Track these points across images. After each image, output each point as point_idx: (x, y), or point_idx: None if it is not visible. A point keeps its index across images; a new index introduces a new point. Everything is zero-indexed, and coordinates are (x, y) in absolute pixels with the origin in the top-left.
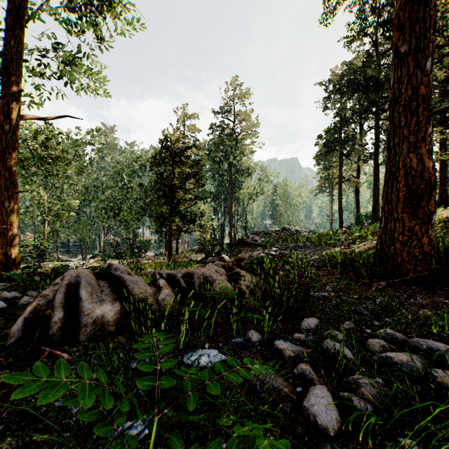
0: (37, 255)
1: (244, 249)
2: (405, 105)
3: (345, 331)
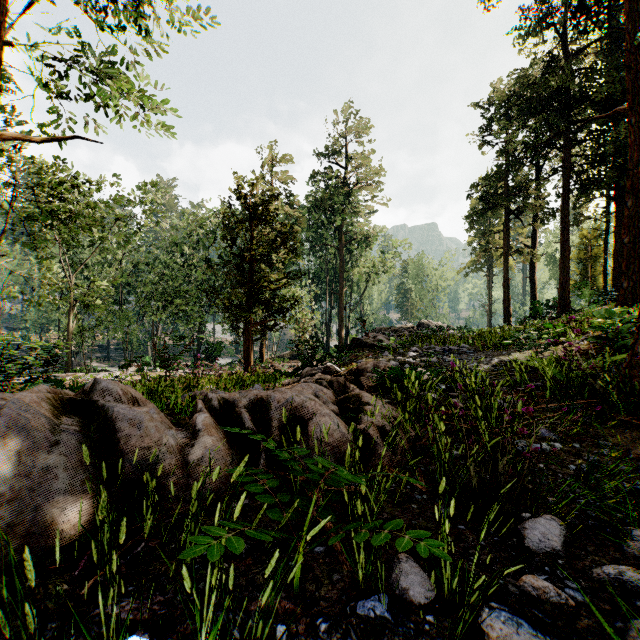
0: (44, 362)
1: (362, 354)
2: None
3: None
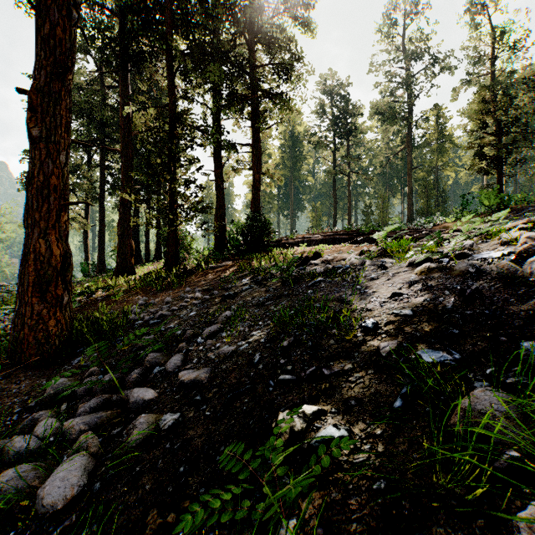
0: None
1: None
2: (38, 190)
3: None
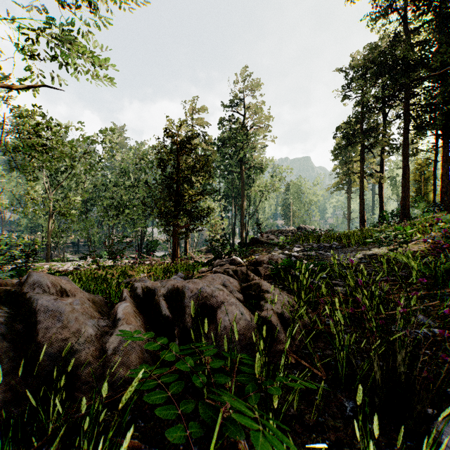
0: (26, 254)
1: (259, 249)
2: None
3: None
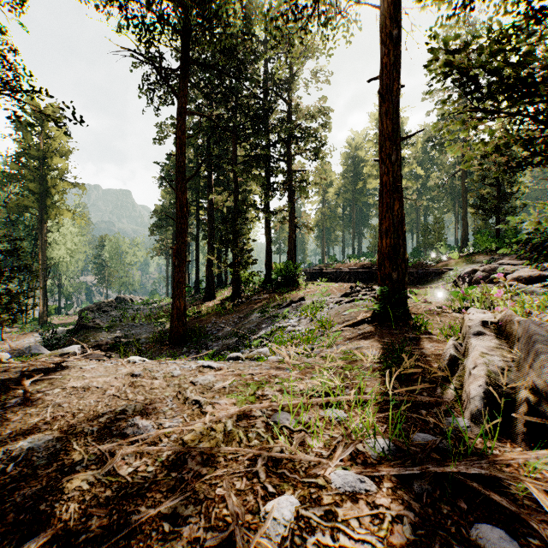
0: None
1: (90, 334)
2: (177, 284)
3: None
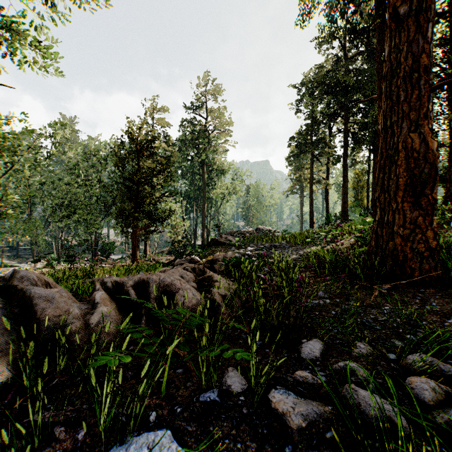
0: None
1: (217, 249)
2: (405, 77)
3: (362, 359)
